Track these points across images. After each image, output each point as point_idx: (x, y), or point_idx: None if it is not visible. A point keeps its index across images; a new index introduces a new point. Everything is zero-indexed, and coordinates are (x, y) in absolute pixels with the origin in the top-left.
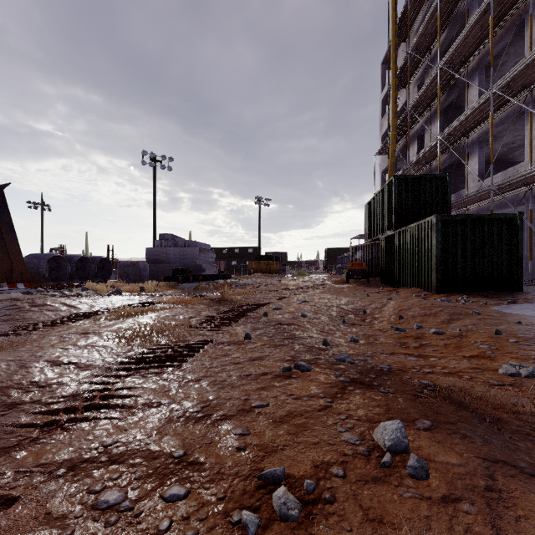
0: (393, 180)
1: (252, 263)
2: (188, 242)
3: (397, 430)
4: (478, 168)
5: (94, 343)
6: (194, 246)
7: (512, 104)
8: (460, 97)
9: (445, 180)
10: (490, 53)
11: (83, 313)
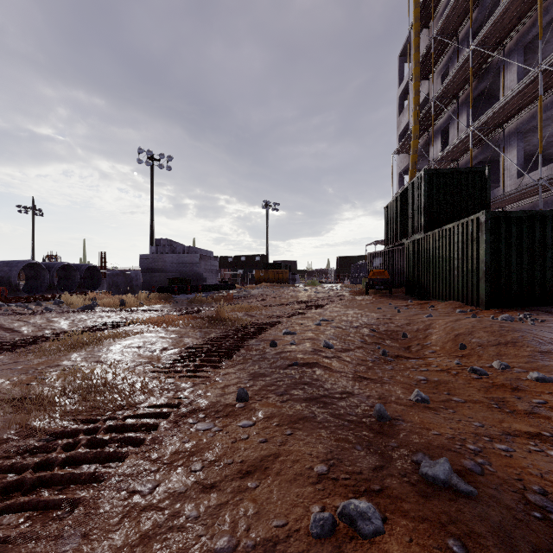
0: (422, 175)
1: (259, 272)
2: (187, 248)
3: None
4: (517, 163)
5: None
6: (194, 252)
7: None
8: (491, 85)
9: (484, 174)
10: (532, 29)
11: (12, 342)
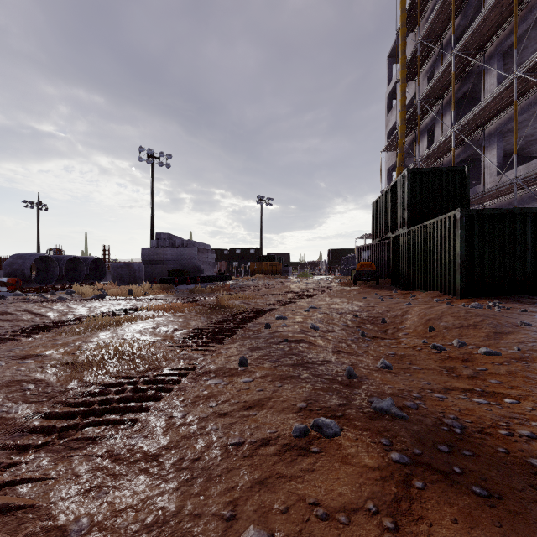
0: (406, 174)
1: (254, 264)
2: (186, 242)
3: None
4: (496, 161)
5: (25, 375)
6: (192, 246)
7: None
8: (474, 87)
9: (463, 173)
10: (510, 36)
11: (45, 324)
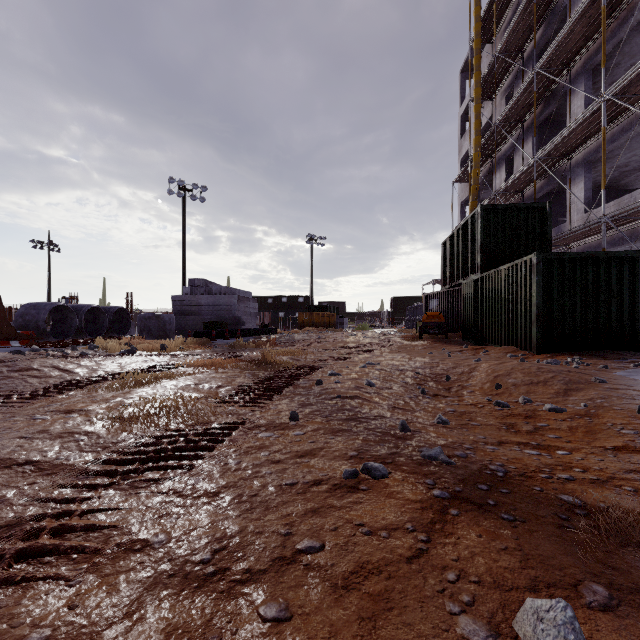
0: (478, 211)
1: (303, 315)
2: (224, 289)
3: (566, 625)
4: (584, 196)
5: (75, 427)
6: (231, 293)
7: (629, 114)
8: (559, 109)
9: (545, 210)
10: (599, 52)
11: (77, 381)
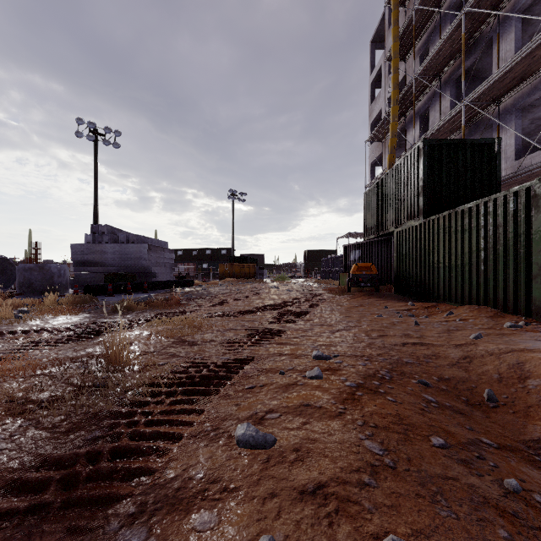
0: (420, 147)
1: (224, 266)
2: (132, 237)
3: None
4: (514, 143)
5: None
6: (141, 242)
7: None
8: (477, 63)
9: (493, 147)
10: None
11: None
